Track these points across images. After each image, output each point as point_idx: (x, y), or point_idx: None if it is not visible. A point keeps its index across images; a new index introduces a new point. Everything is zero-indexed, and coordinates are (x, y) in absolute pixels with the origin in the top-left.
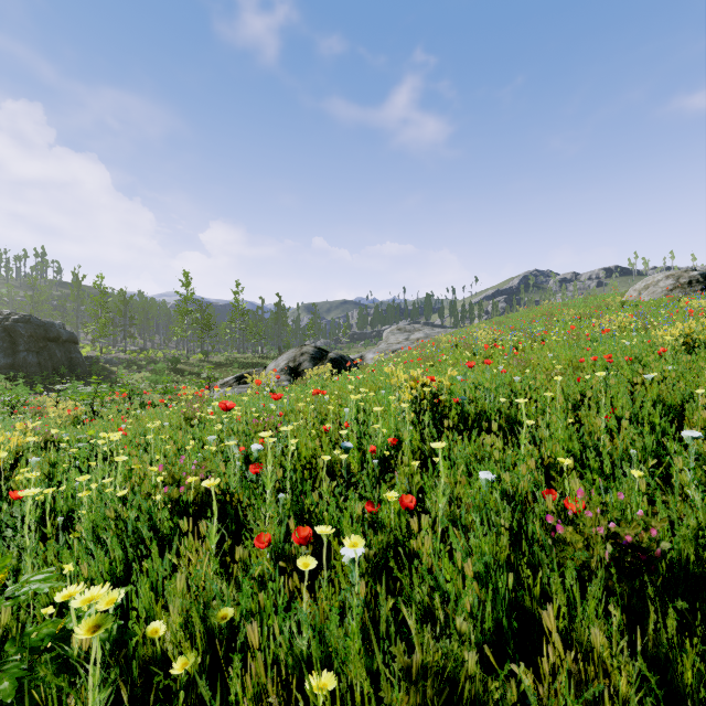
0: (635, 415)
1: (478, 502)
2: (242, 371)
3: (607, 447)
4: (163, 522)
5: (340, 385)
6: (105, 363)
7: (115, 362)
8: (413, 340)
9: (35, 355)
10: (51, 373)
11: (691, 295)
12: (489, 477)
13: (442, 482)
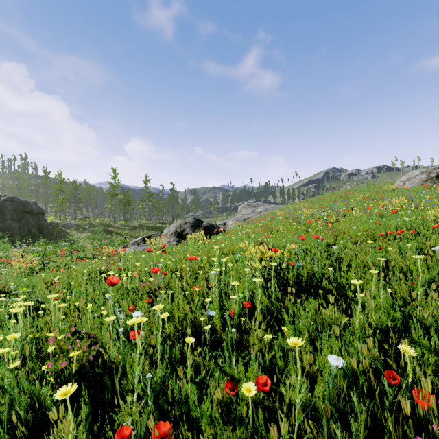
0: (436, 283)
1: (330, 390)
2: (149, 232)
3: (420, 314)
4: (45, 396)
5: (209, 247)
6: (62, 227)
7: (68, 226)
8: (257, 212)
9: (17, 222)
10: (27, 233)
11: (438, 184)
12: (338, 363)
13: (299, 380)
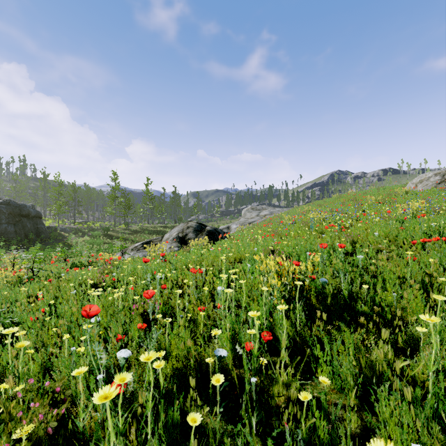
0: None
1: None
2: (150, 236)
3: None
4: None
5: (214, 254)
6: (60, 231)
7: (67, 230)
8: (261, 216)
9: (13, 226)
10: (23, 238)
11: None
12: None
13: None
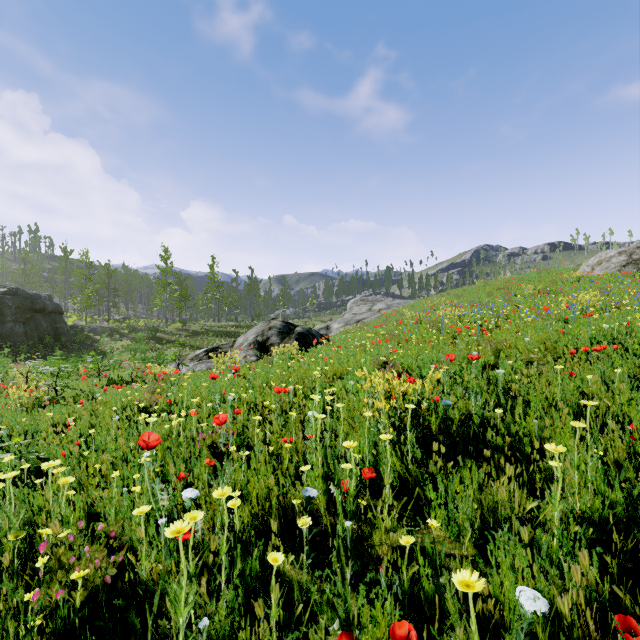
0: None
1: None
2: (216, 339)
3: None
4: None
5: (306, 366)
6: (89, 332)
7: (98, 331)
8: (375, 310)
9: (22, 326)
10: (37, 342)
11: None
12: (537, 605)
13: None
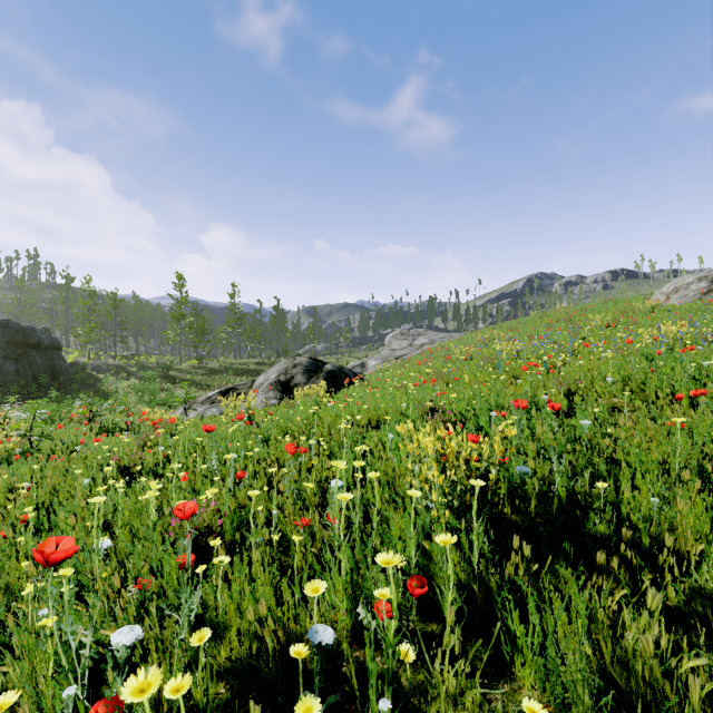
0: None
1: None
2: (237, 378)
3: None
4: None
5: (334, 412)
6: (92, 370)
7: (103, 369)
8: (417, 346)
9: (13, 363)
10: (30, 381)
11: None
12: None
13: None
